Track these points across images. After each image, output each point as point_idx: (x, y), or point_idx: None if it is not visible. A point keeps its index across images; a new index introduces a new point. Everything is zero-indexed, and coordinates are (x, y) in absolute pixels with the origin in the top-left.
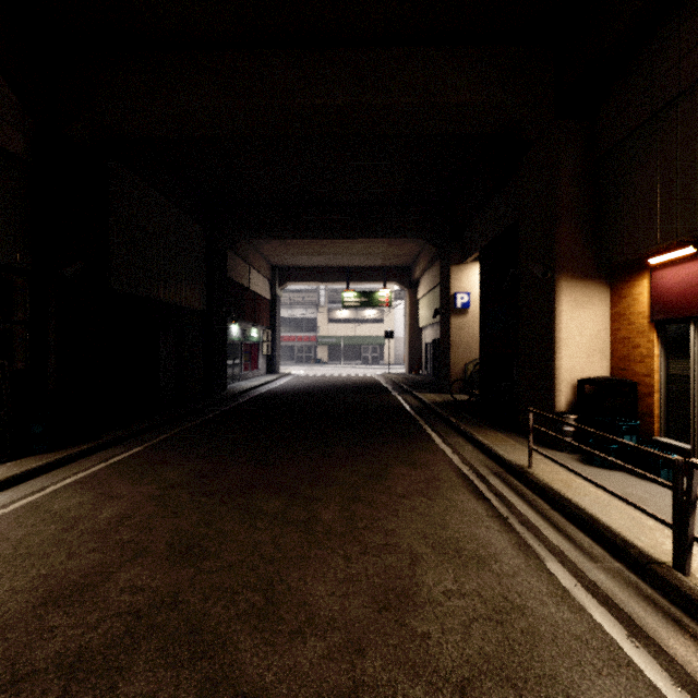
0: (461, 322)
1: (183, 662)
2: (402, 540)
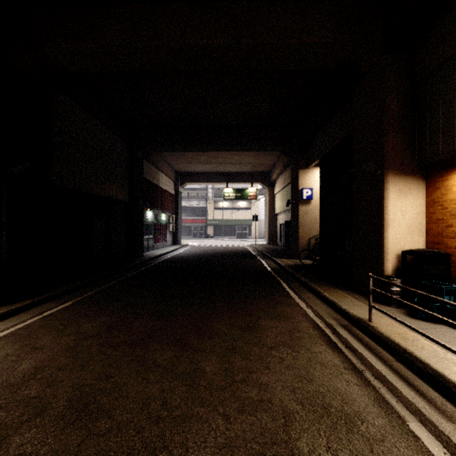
0: (306, 209)
1: None
2: (275, 395)
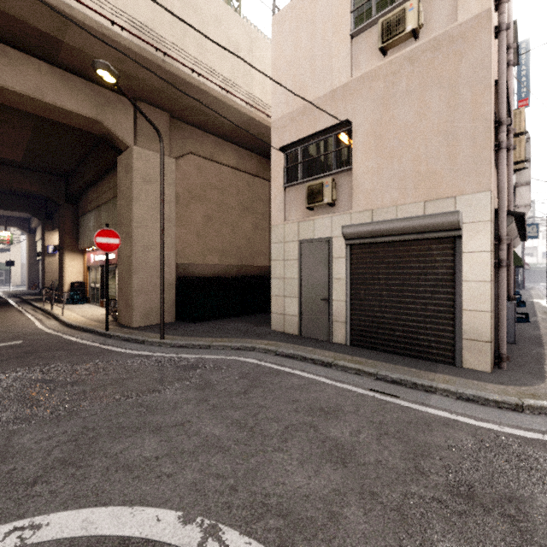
0: (52, 260)
1: None
2: None
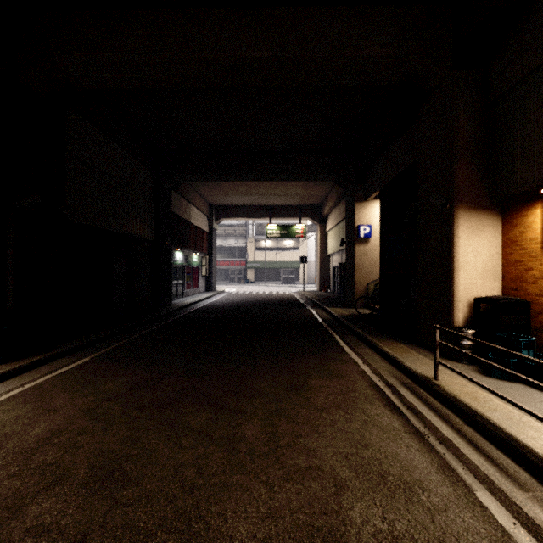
0: (364, 249)
1: None
2: (325, 462)
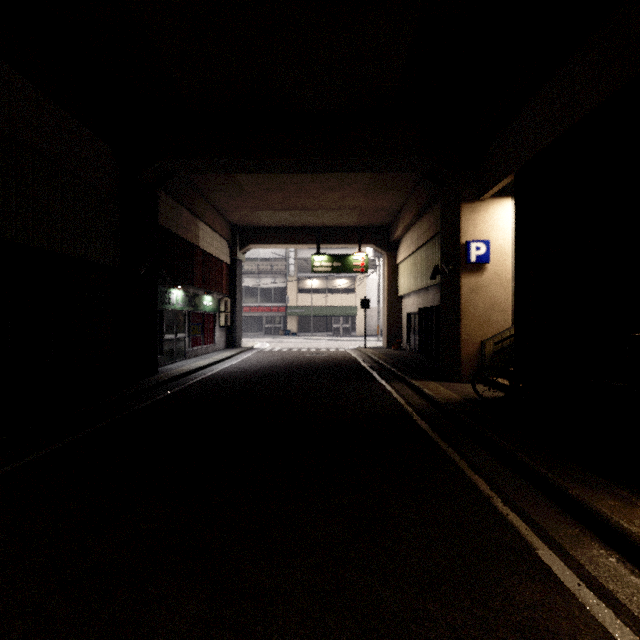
0: (476, 282)
1: None
2: None
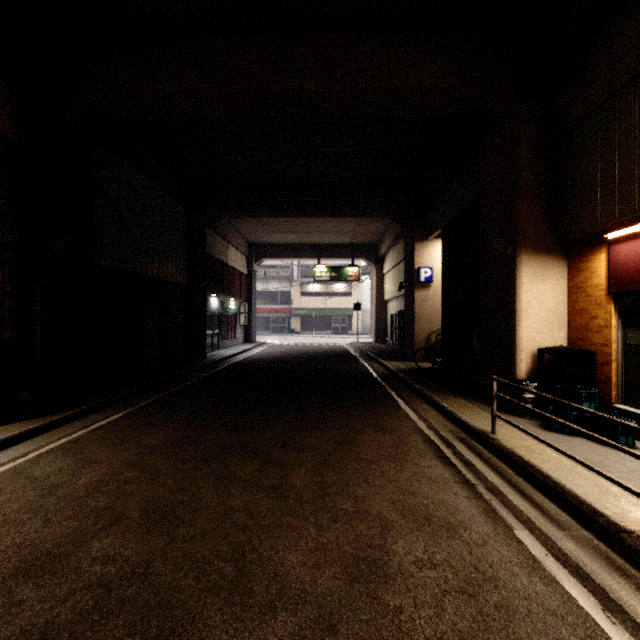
0: (425, 295)
1: (151, 639)
2: (373, 507)
